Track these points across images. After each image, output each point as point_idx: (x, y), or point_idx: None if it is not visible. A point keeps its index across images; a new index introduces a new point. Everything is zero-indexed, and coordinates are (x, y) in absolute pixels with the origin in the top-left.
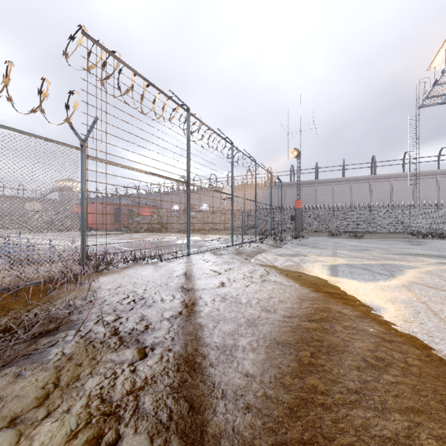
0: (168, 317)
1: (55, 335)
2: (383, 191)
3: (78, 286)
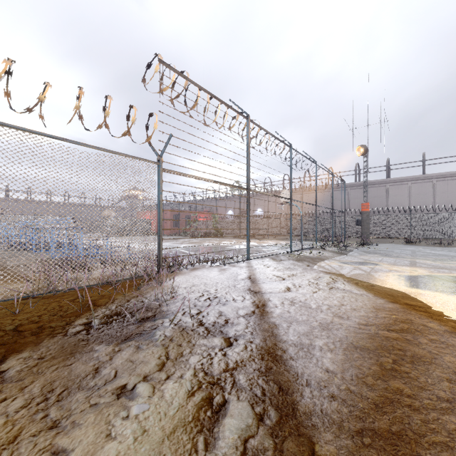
0: (243, 315)
1: (154, 321)
2: None
3: (159, 283)
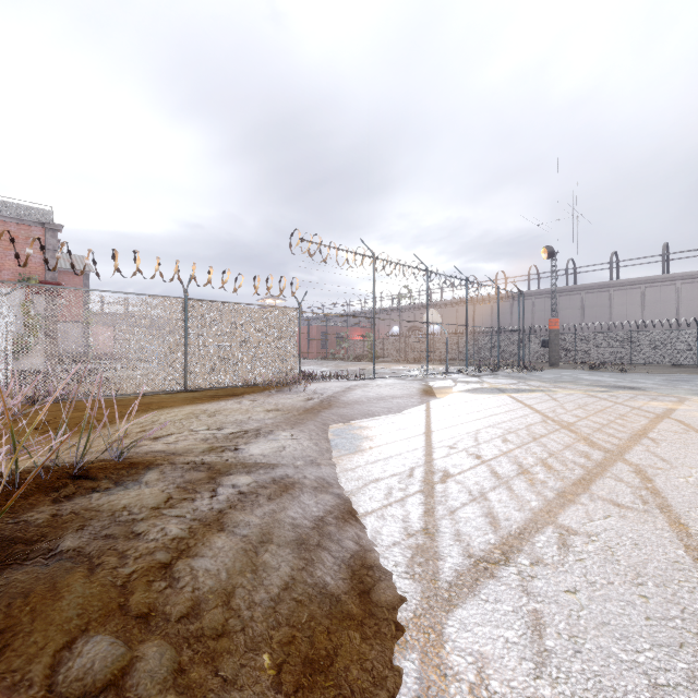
0: (335, 392)
1: (296, 391)
2: None
3: (299, 385)
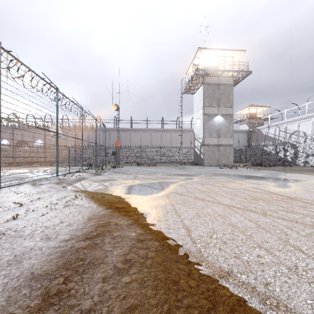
0: None
1: None
2: (167, 138)
3: None
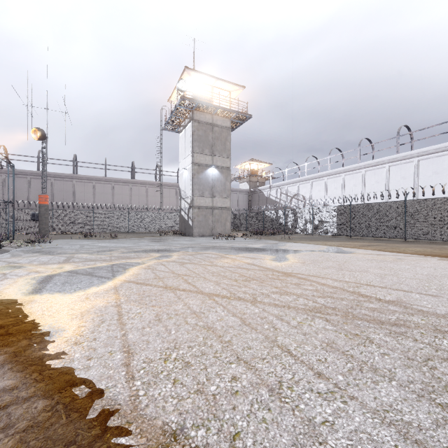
0: None
1: None
2: (141, 195)
3: None
